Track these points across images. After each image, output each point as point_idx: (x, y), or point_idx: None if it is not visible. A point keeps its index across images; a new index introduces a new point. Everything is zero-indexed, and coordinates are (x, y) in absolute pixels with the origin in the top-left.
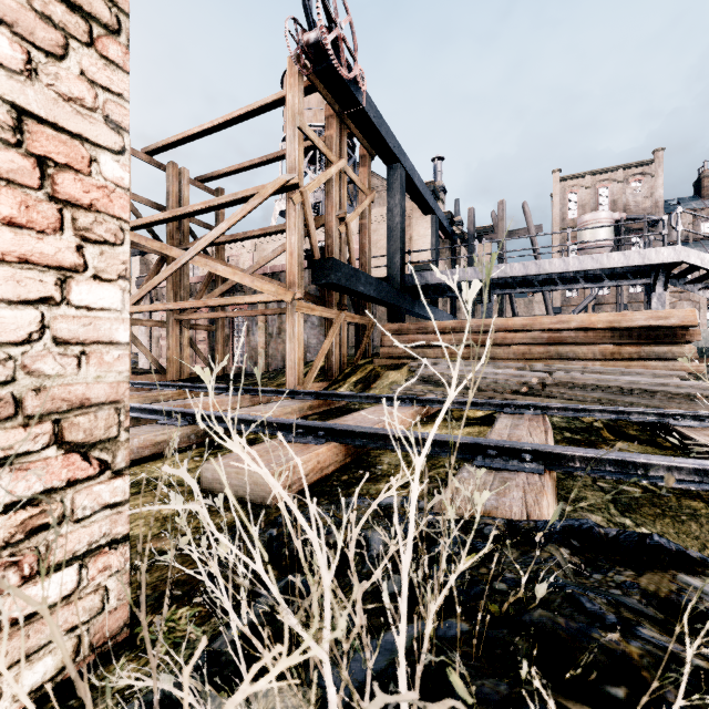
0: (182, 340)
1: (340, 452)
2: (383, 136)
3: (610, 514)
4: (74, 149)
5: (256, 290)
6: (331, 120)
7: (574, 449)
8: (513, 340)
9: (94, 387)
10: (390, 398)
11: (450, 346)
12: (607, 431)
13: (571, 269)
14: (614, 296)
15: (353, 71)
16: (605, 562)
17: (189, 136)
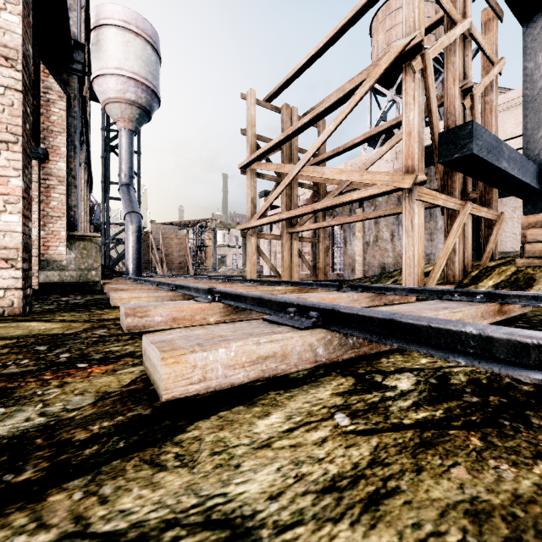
0: (292, 250)
1: None
2: None
3: None
4: None
5: (353, 204)
6: None
7: None
8: None
9: None
10: None
11: None
12: None
13: None
14: None
15: None
16: None
17: (298, 70)
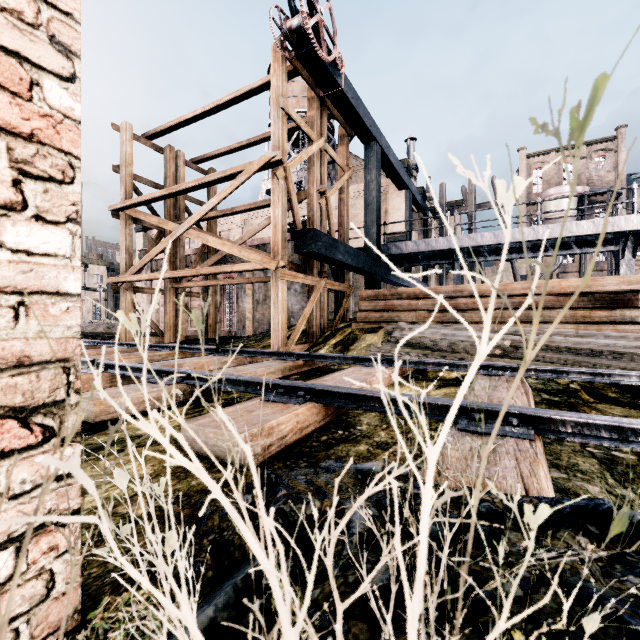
0: (178, 306)
1: (320, 412)
2: (361, 116)
3: (609, 484)
4: (10, 67)
5: (244, 261)
6: (312, 101)
7: (565, 413)
8: (484, 305)
9: (36, 343)
10: (368, 359)
11: (479, 276)
12: (585, 393)
13: (540, 237)
14: (577, 265)
15: (333, 54)
16: (636, 556)
17: (184, 121)
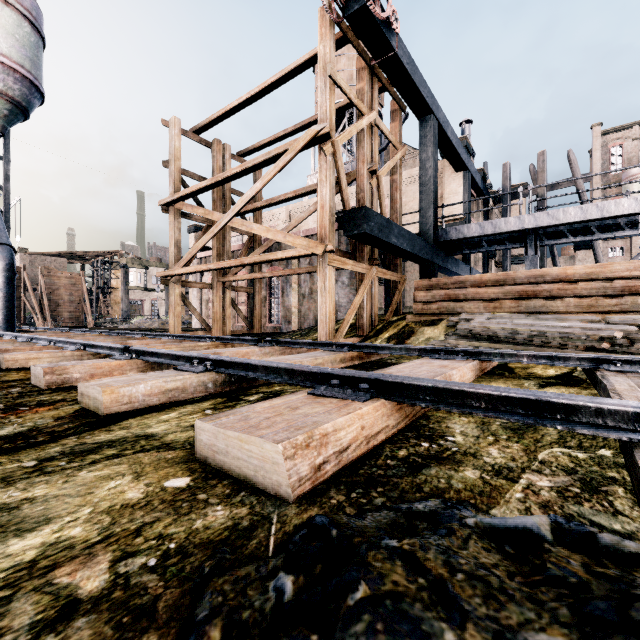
0: (224, 300)
1: (391, 413)
2: (416, 85)
3: None
4: None
5: None
6: (362, 72)
7: None
8: (573, 291)
9: None
10: (437, 350)
11: None
12: None
13: None
14: None
15: (387, 11)
16: None
17: (230, 110)
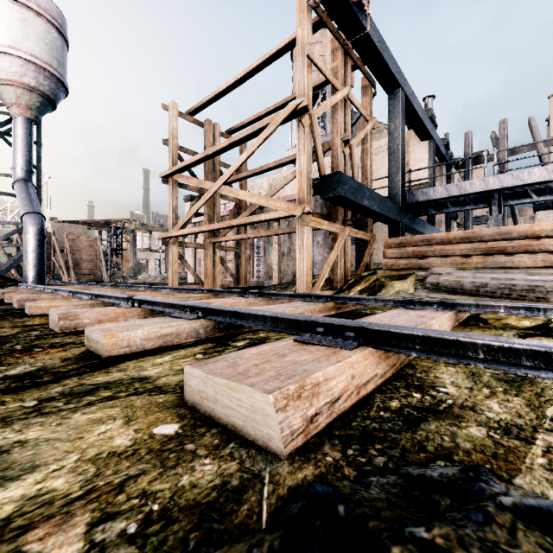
0: (215, 259)
1: (379, 362)
2: (386, 61)
3: None
4: None
5: None
6: (336, 52)
7: None
8: (540, 247)
9: None
10: (411, 301)
11: None
12: None
13: None
14: None
15: None
16: None
17: (219, 93)
